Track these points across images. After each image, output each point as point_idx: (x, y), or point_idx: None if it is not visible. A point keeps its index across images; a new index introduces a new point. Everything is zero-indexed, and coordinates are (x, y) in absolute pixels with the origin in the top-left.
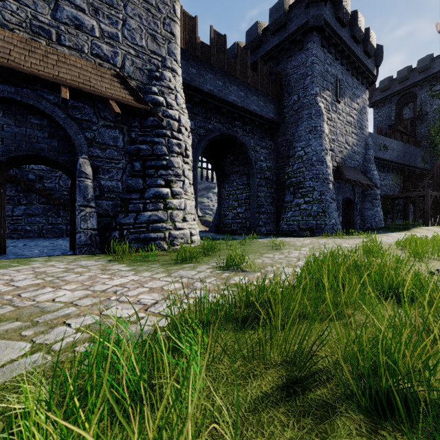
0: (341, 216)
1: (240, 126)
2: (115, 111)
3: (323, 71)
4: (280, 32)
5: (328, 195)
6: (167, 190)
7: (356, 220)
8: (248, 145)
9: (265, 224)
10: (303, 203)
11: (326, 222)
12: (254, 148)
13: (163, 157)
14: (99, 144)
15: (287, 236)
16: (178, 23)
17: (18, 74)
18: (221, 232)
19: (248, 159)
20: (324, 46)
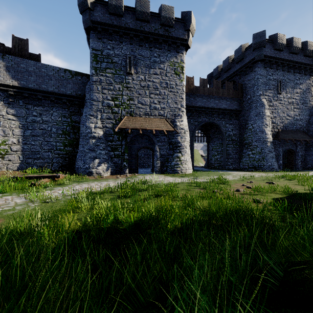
0: (281, 160)
1: (216, 116)
2: (165, 134)
3: (265, 81)
4: (240, 62)
5: (266, 149)
6: (180, 154)
7: (297, 162)
8: (221, 124)
9: (232, 164)
10: (251, 154)
11: (264, 164)
12: (225, 126)
13: (179, 143)
14: (160, 141)
15: (240, 170)
16: (184, 93)
17: (144, 129)
18: (209, 167)
19: (221, 132)
20: (266, 67)
